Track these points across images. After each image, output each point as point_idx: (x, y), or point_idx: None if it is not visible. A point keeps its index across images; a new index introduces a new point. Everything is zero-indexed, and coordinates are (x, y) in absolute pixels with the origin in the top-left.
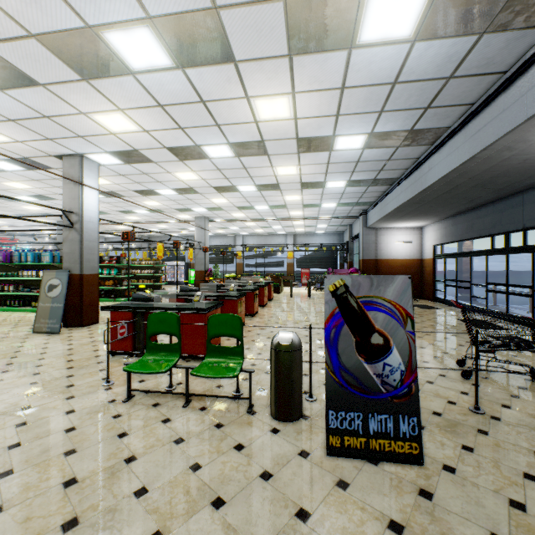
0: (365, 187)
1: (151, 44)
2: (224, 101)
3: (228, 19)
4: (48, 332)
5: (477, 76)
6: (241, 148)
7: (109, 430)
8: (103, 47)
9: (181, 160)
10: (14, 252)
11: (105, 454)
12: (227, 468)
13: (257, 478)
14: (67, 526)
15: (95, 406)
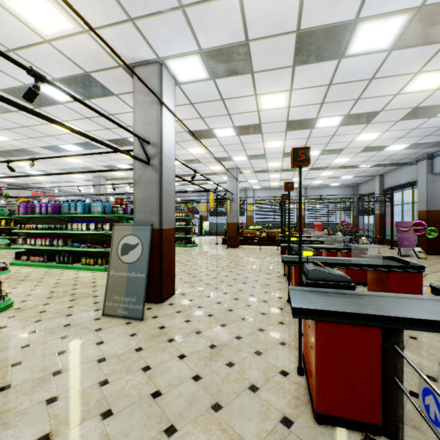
0: None
1: None
2: None
3: None
4: (125, 315)
5: None
6: (423, 22)
7: None
8: None
9: (293, 66)
10: (63, 203)
11: None
12: None
13: None
14: None
15: None
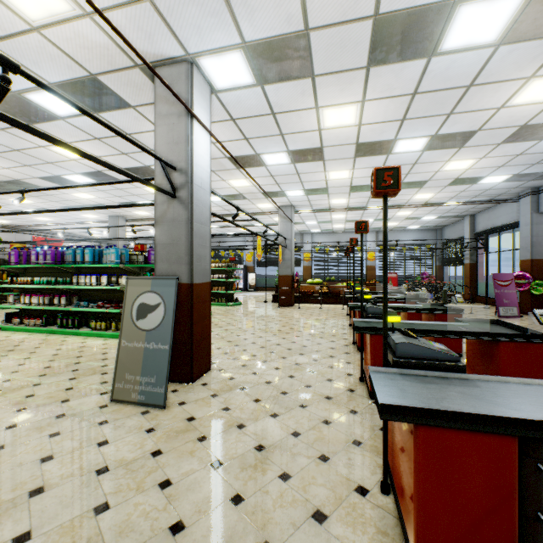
0: None
1: None
2: None
3: None
4: (141, 401)
5: None
6: None
7: None
8: None
9: (368, 67)
10: (66, 250)
11: None
12: None
13: None
14: None
15: None
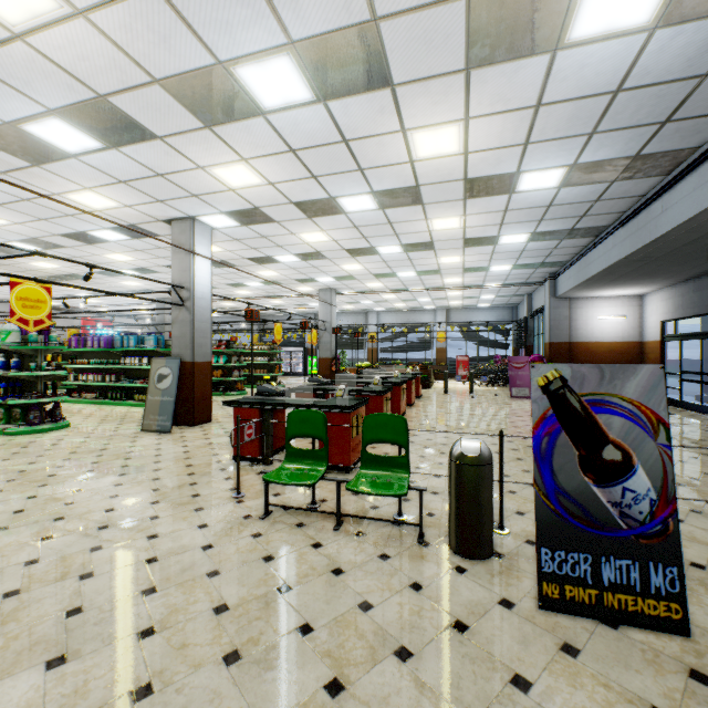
0: (557, 241)
1: (290, 76)
2: (372, 138)
3: (389, 32)
4: (158, 430)
5: None
6: (387, 197)
7: (251, 552)
8: (233, 85)
9: (310, 218)
10: (116, 336)
11: (253, 579)
12: (406, 611)
13: (448, 628)
14: (228, 659)
15: (229, 521)
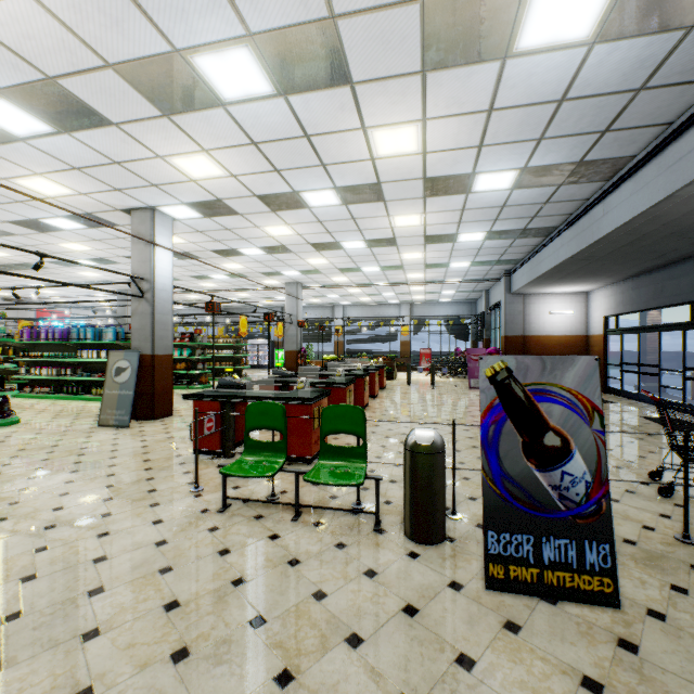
0: (511, 240)
1: (249, 68)
2: (334, 134)
3: (347, 31)
4: (116, 425)
5: (680, 85)
6: (350, 193)
7: (207, 546)
8: (191, 74)
9: (274, 211)
10: (72, 328)
11: (207, 574)
12: (359, 598)
13: (398, 613)
14: (177, 656)
15: (186, 516)
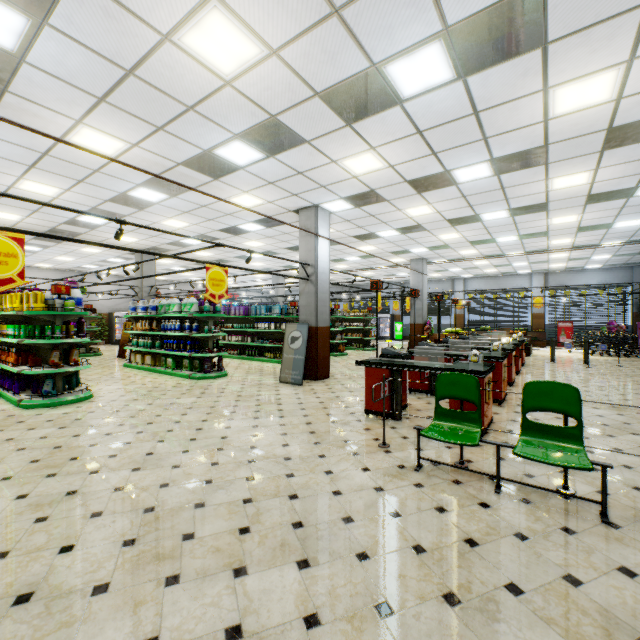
0: None
1: (435, 61)
2: (506, 104)
3: None
4: (292, 383)
5: None
6: (506, 162)
7: (420, 500)
8: (379, 83)
9: (419, 193)
10: (251, 306)
11: (435, 527)
12: (628, 598)
13: None
14: (448, 599)
15: (387, 469)
